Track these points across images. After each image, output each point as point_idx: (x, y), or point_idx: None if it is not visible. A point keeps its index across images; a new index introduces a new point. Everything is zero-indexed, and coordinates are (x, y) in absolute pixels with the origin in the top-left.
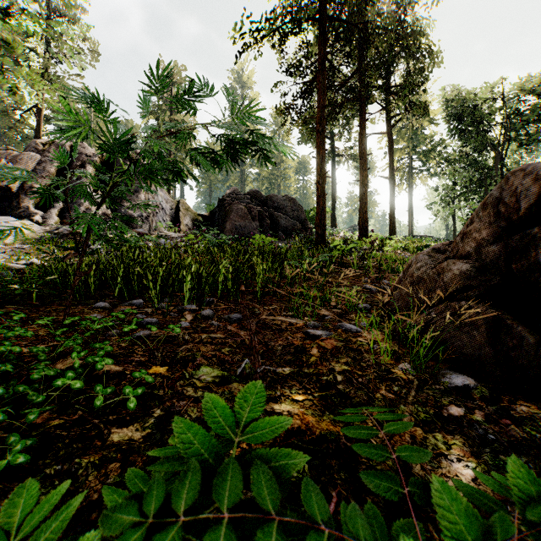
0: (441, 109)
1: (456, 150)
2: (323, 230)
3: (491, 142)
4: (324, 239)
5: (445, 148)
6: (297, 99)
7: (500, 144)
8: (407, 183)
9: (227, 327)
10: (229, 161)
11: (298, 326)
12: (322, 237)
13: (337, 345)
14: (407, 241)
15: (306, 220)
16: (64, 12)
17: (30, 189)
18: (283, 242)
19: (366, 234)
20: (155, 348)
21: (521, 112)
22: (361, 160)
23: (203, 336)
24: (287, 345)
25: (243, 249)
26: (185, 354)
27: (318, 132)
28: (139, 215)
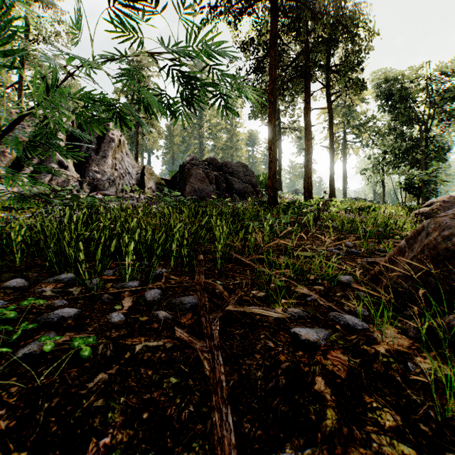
0: (371, 90)
1: (385, 124)
2: (275, 192)
3: (416, 117)
4: (275, 200)
5: (375, 122)
6: (250, 74)
7: (424, 118)
8: (342, 153)
9: (175, 332)
10: (185, 111)
11: (277, 317)
12: (274, 198)
13: (351, 365)
14: (348, 202)
15: (257, 184)
16: (43, 0)
17: (2, 154)
18: (237, 203)
19: (311, 196)
20: (45, 384)
21: (442, 91)
22: (306, 130)
23: (137, 348)
24: (271, 365)
25: (200, 210)
26: (92, 405)
27: (270, 102)
28: (106, 178)
